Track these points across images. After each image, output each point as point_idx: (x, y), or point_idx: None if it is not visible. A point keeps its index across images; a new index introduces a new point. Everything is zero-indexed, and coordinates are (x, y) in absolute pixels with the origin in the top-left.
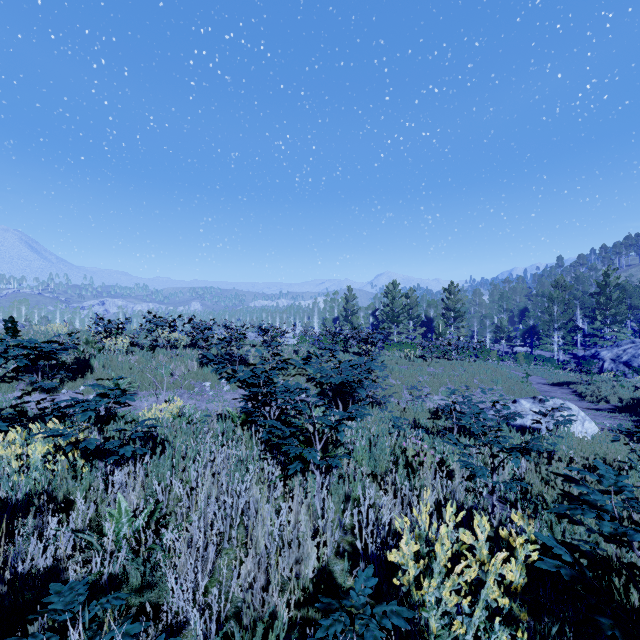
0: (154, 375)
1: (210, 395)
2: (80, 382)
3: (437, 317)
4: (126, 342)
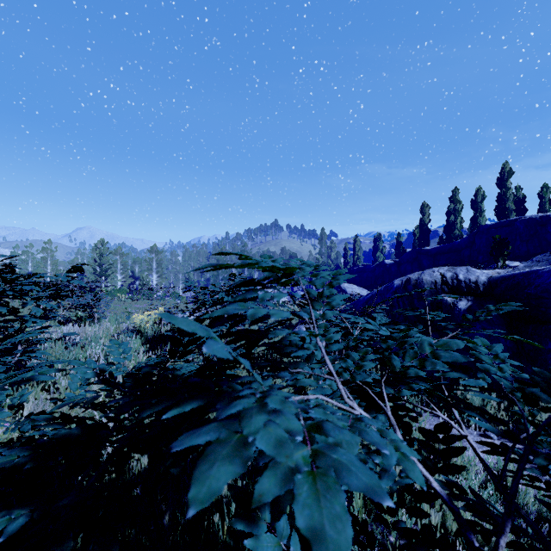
0: None
1: None
2: None
3: (142, 272)
4: None
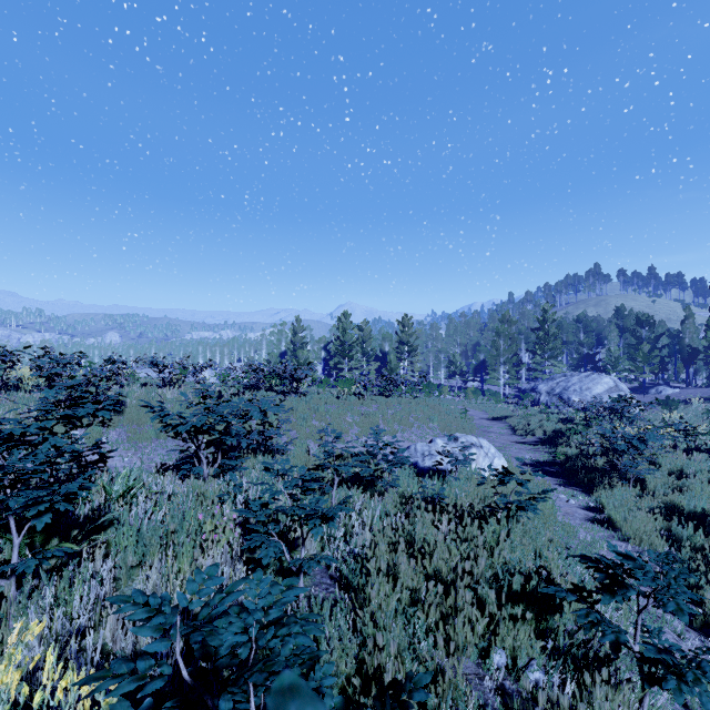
0: None
1: None
2: None
3: (392, 351)
4: None
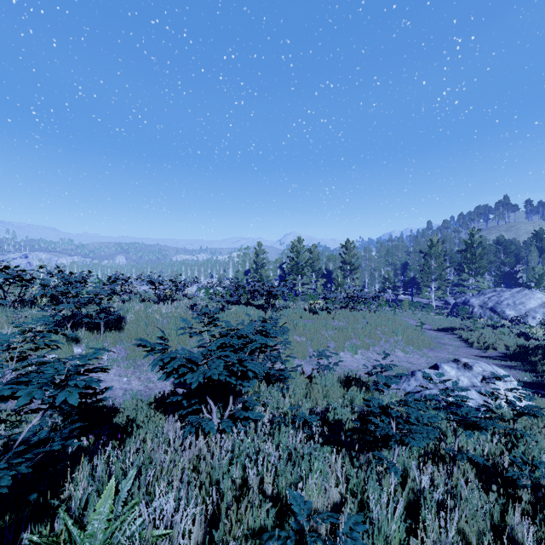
0: None
1: None
2: None
3: (335, 270)
4: None
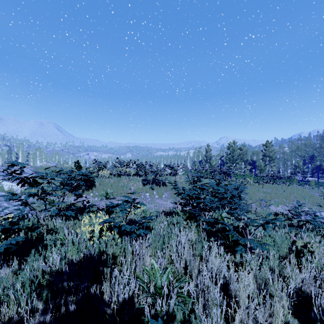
0: (122, 189)
1: (149, 200)
2: (90, 191)
3: (258, 160)
4: (108, 172)
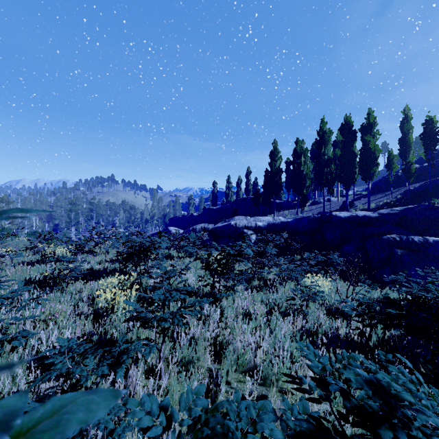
0: None
1: None
2: None
3: None
4: None
